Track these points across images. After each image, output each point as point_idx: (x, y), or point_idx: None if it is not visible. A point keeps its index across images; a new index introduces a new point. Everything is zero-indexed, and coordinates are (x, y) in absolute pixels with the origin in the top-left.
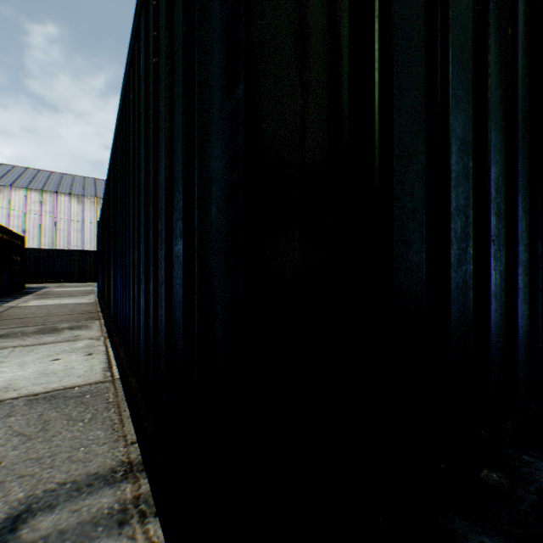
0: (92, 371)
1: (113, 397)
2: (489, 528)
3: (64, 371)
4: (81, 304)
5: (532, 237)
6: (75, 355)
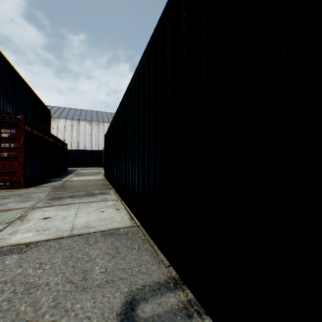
0: (124, 219)
1: (143, 236)
2: None
3: (109, 218)
4: (98, 179)
5: None
6: (111, 210)
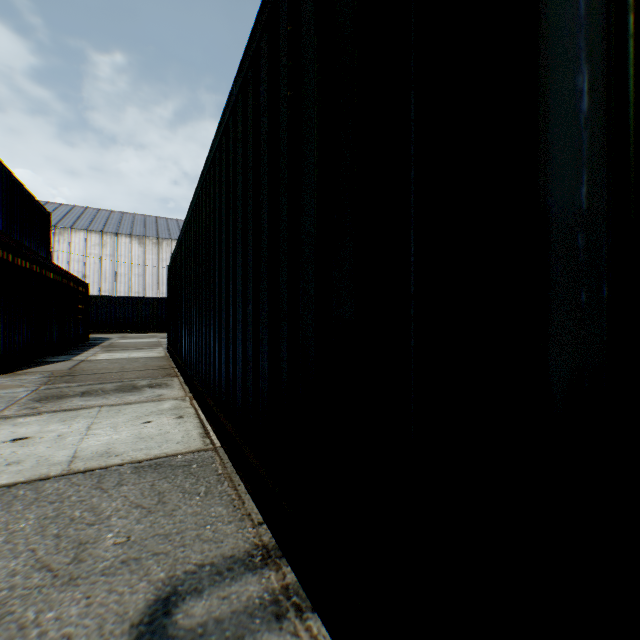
0: (189, 436)
1: (221, 468)
2: None
3: (159, 435)
4: (152, 358)
5: None
6: (165, 418)
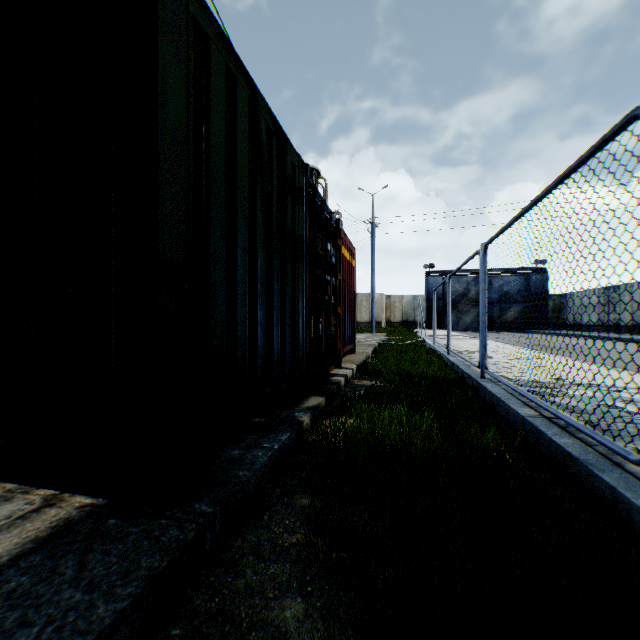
0: None
1: None
2: (256, 433)
3: None
4: None
5: (284, 295)
6: None
